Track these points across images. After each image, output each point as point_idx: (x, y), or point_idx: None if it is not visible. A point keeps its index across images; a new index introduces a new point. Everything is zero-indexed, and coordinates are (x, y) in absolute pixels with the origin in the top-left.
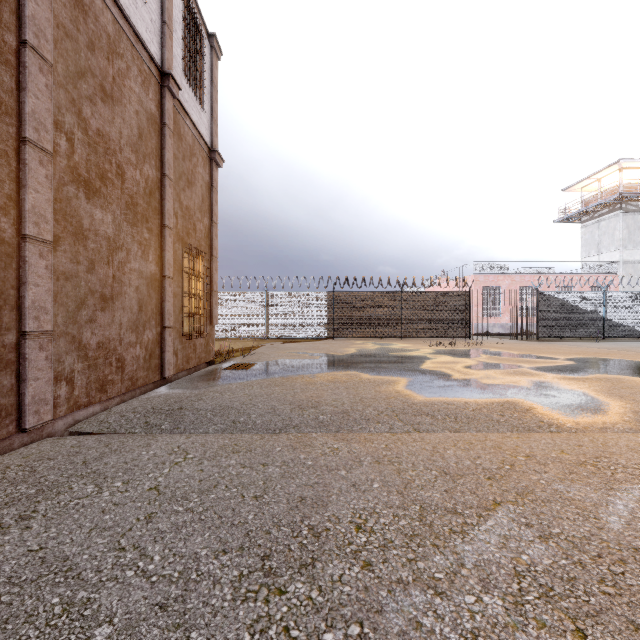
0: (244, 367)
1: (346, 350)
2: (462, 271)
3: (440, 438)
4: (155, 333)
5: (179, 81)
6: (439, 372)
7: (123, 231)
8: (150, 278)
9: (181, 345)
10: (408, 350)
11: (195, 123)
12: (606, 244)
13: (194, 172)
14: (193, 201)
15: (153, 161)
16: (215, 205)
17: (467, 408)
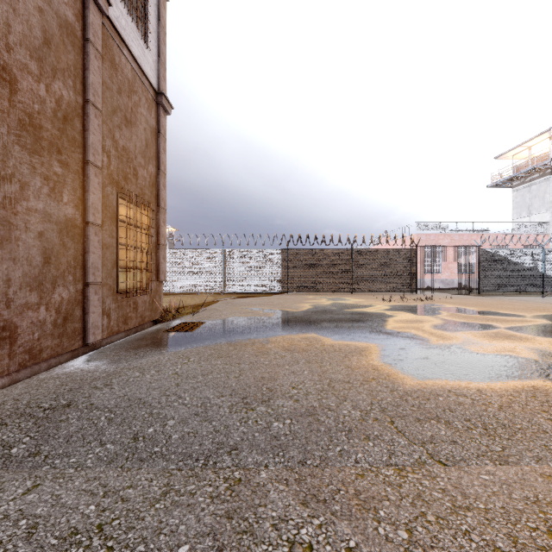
0: (189, 328)
1: (301, 306)
2: (405, 231)
3: (494, 491)
4: (73, 291)
5: (112, 1)
6: (410, 335)
7: (13, 157)
8: (65, 223)
9: (115, 304)
10: (363, 306)
11: (135, 56)
12: (537, 206)
13: (135, 111)
14: (133, 143)
15: (70, 81)
16: (163, 153)
17: (489, 403)
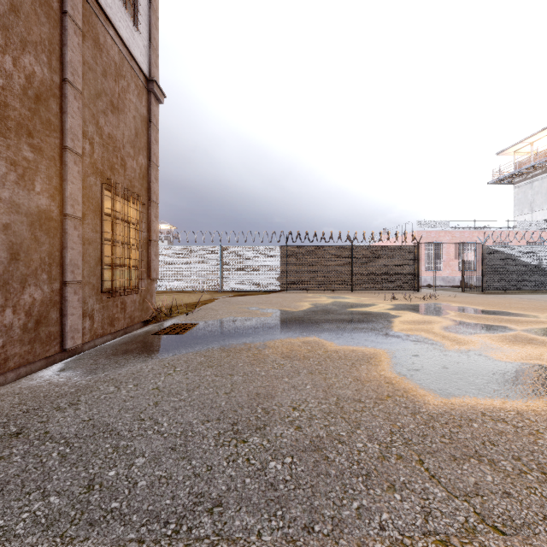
0: (181, 330)
1: (300, 305)
2: (405, 228)
3: None
4: (48, 291)
5: None
6: (421, 338)
7: None
8: (37, 215)
9: (100, 304)
10: (365, 305)
11: (123, 37)
12: (539, 203)
13: (122, 97)
14: (121, 131)
15: (44, 56)
16: (154, 144)
17: (537, 432)
